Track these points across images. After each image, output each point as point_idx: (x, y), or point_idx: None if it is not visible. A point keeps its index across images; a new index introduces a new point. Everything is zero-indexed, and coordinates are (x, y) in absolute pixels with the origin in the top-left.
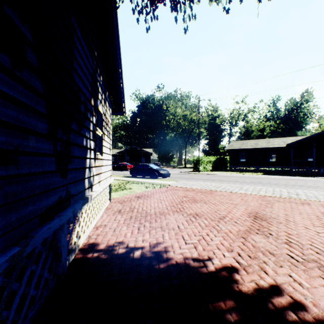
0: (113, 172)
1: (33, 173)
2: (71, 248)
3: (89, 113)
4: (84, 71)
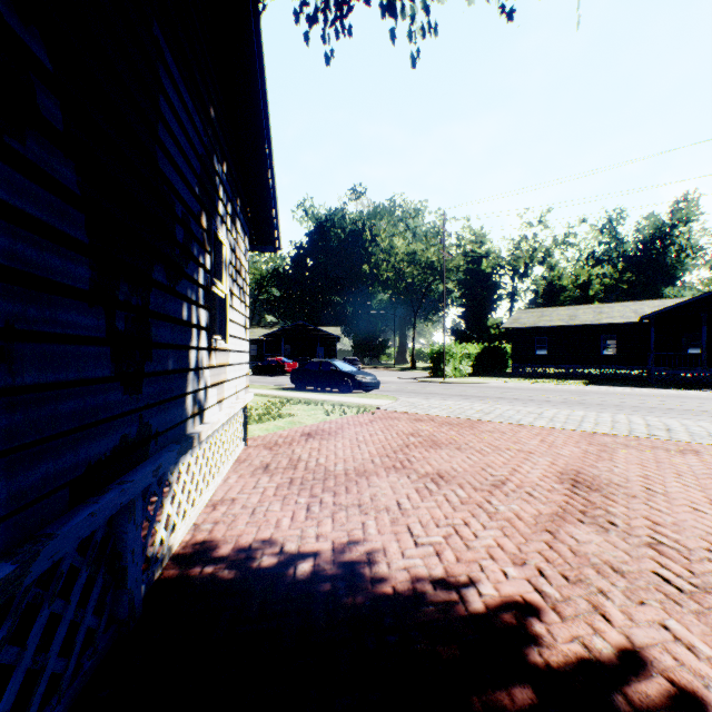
0: (255, 379)
1: (54, 383)
2: (152, 555)
3: (195, 246)
4: (183, 148)
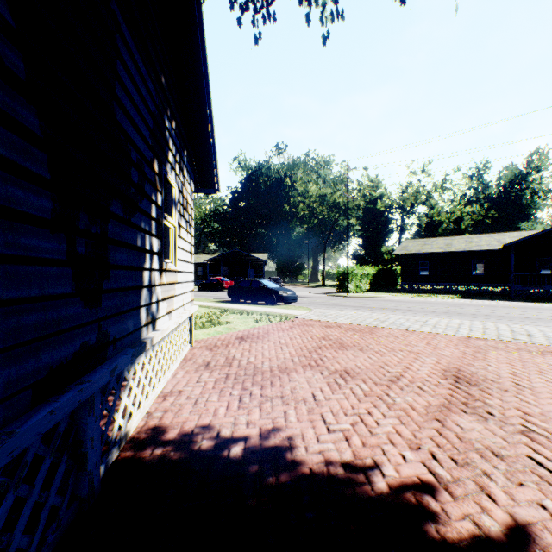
0: (200, 294)
1: (17, 299)
2: (110, 440)
3: (148, 186)
4: (138, 106)
